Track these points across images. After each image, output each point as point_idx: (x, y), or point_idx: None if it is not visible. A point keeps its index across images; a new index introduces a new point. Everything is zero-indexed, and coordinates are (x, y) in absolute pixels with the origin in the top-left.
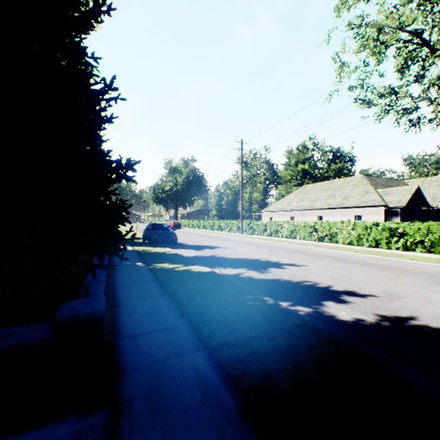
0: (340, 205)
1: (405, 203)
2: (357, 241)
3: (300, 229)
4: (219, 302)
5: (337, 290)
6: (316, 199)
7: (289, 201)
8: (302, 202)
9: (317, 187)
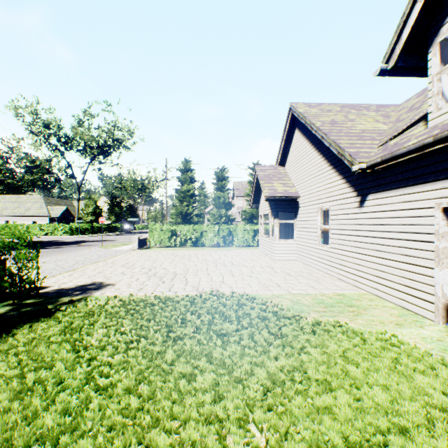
0: (24, 214)
1: (60, 215)
2: None
3: None
4: None
5: None
6: (5, 209)
7: None
8: None
9: (7, 199)
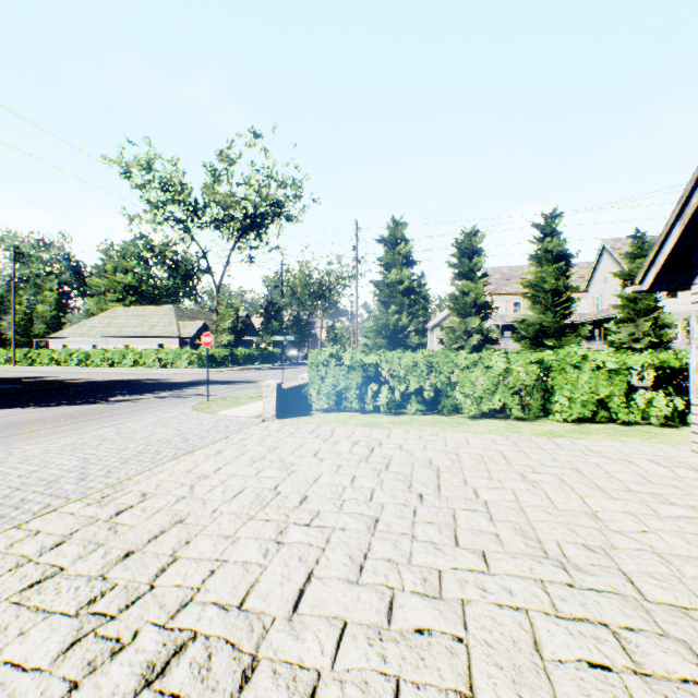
0: (147, 334)
1: (193, 335)
2: (137, 364)
3: (92, 357)
4: (11, 382)
5: (81, 379)
6: (126, 326)
7: (93, 326)
8: (110, 328)
9: (130, 312)
